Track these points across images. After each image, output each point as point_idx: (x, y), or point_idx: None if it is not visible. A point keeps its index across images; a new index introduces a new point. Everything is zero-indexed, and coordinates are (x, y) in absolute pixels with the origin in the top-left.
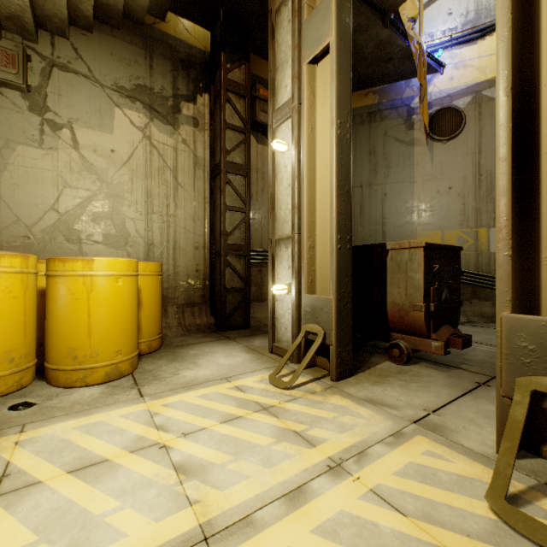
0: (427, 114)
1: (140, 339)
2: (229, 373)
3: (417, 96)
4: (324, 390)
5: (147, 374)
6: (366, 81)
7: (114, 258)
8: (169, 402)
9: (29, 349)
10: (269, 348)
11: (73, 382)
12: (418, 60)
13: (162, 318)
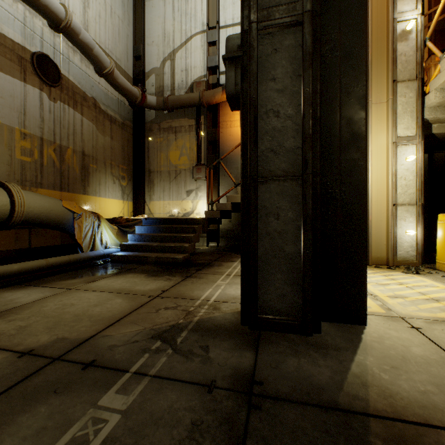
0: None
1: None
2: None
3: None
4: None
5: None
6: None
7: None
8: None
9: None
10: None
11: None
12: None
13: None
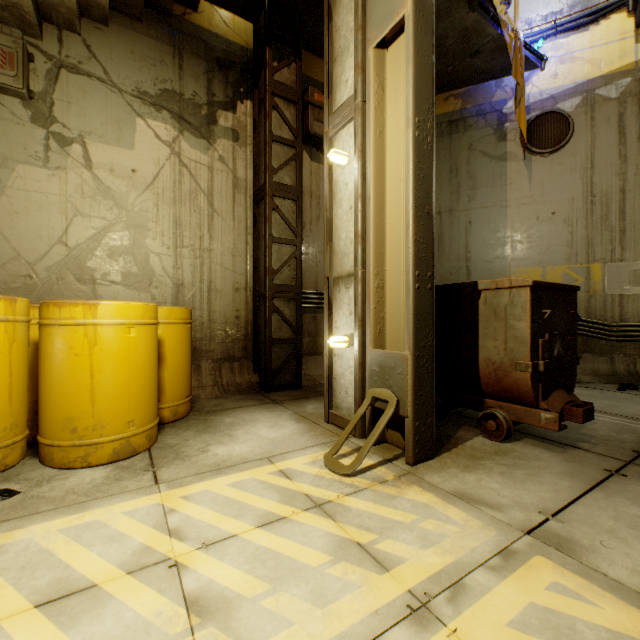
0: (525, 119)
1: (163, 404)
2: (272, 451)
3: (511, 98)
4: (397, 478)
5: (168, 451)
6: (446, 82)
7: (124, 302)
8: (191, 493)
9: (16, 419)
10: (325, 416)
11: (72, 462)
12: (513, 52)
13: (194, 375)
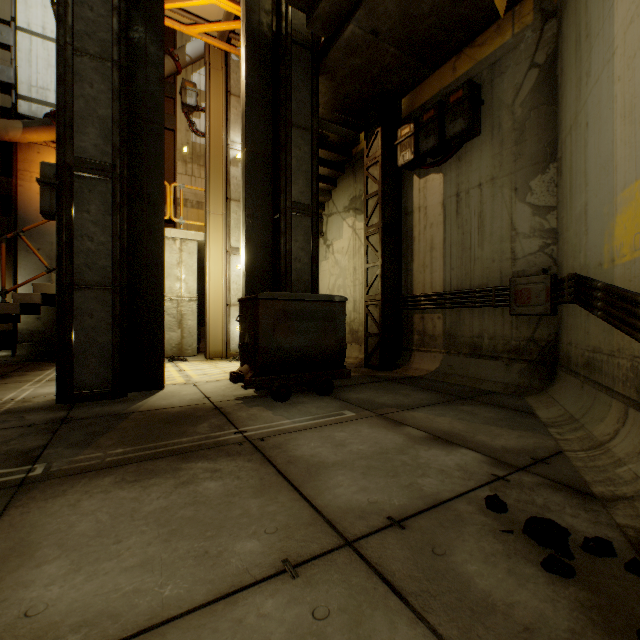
0: None
1: None
2: None
3: None
4: None
5: None
6: None
7: None
8: None
9: None
10: None
11: None
12: None
13: (358, 351)
